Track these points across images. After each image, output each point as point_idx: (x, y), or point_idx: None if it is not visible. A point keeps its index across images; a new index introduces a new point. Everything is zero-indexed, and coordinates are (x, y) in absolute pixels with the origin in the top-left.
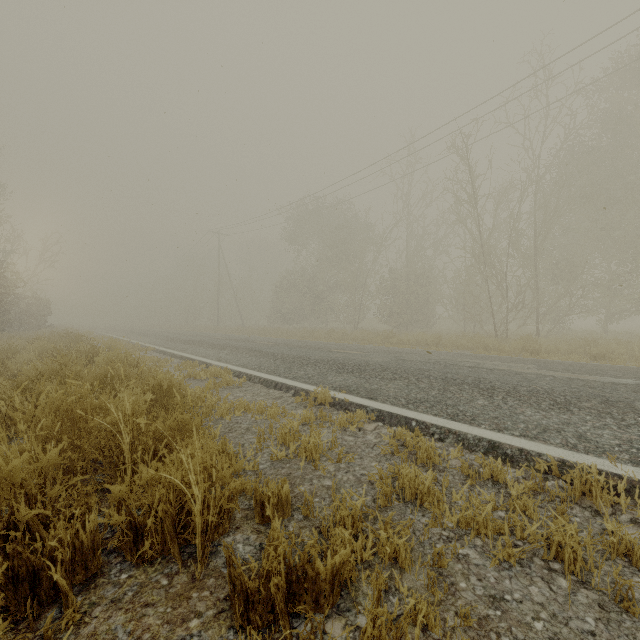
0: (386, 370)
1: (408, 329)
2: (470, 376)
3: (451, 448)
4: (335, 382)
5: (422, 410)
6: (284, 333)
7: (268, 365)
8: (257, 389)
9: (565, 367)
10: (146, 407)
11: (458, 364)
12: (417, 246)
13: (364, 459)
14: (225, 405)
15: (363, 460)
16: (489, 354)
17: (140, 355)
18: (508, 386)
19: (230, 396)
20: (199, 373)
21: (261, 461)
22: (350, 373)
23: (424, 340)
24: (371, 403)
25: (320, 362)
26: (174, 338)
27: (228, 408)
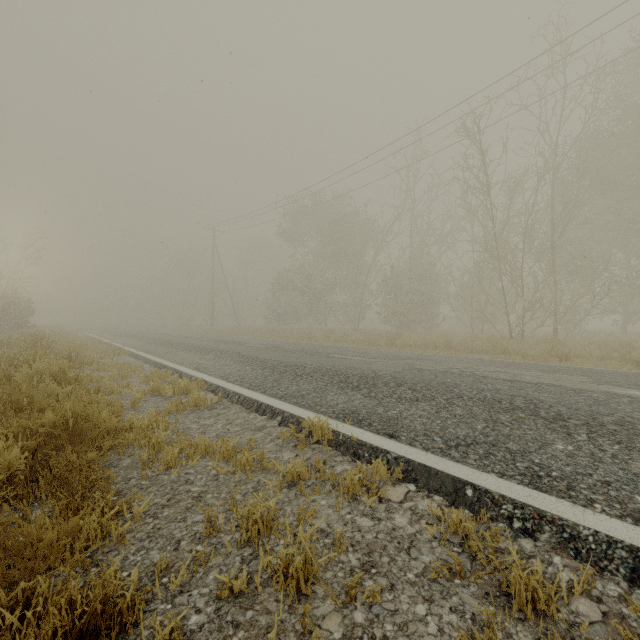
0: (402, 385)
1: (411, 330)
2: (517, 395)
3: (555, 558)
4: (337, 404)
5: (475, 463)
6: (280, 334)
7: (253, 376)
8: (233, 413)
9: (627, 380)
10: (27, 466)
11: (490, 376)
12: (421, 242)
13: (399, 591)
14: (177, 446)
15: (397, 595)
16: (512, 359)
17: (106, 362)
18: (581, 414)
19: (194, 425)
20: (165, 387)
21: (198, 600)
22: (356, 389)
23: (432, 342)
24: (392, 445)
25: (317, 372)
26: (159, 340)
27: (183, 448)
